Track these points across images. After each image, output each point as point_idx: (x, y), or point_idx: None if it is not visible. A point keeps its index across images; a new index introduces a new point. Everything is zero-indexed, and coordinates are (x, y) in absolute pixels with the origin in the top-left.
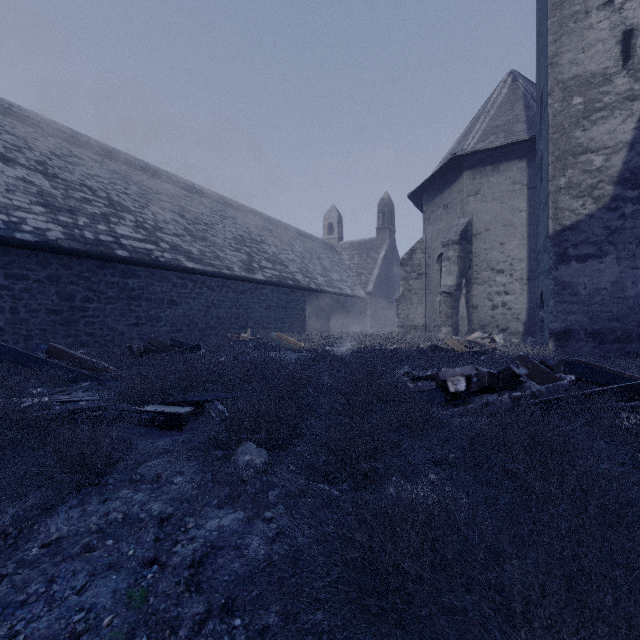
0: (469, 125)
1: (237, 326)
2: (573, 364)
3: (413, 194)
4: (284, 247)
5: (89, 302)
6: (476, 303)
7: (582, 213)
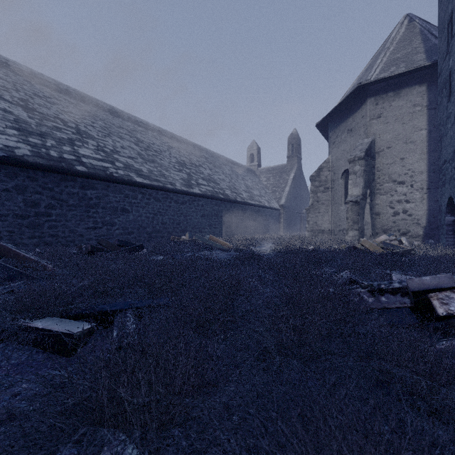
0: (369, 63)
1: (178, 230)
2: None
3: (320, 123)
4: (216, 170)
5: (52, 209)
6: (379, 210)
7: None
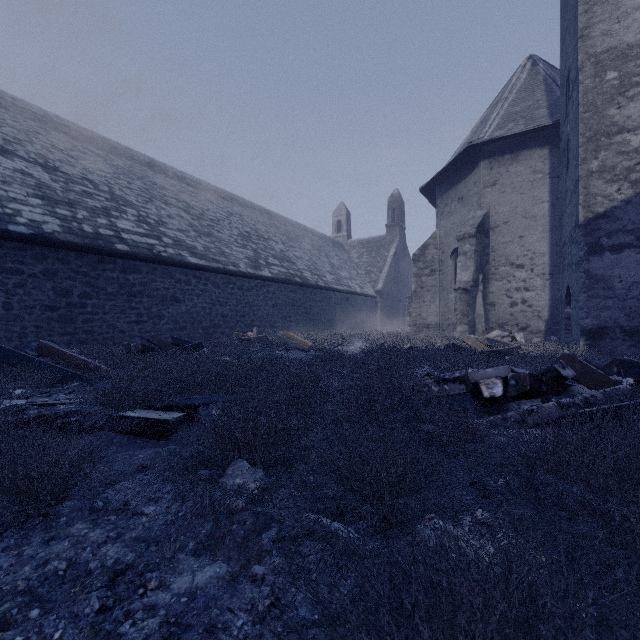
0: (485, 114)
1: (243, 324)
2: (629, 365)
3: (425, 187)
4: (292, 244)
5: (87, 298)
6: (494, 300)
7: (617, 199)
